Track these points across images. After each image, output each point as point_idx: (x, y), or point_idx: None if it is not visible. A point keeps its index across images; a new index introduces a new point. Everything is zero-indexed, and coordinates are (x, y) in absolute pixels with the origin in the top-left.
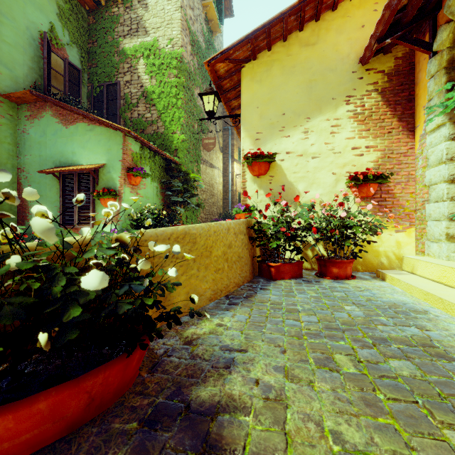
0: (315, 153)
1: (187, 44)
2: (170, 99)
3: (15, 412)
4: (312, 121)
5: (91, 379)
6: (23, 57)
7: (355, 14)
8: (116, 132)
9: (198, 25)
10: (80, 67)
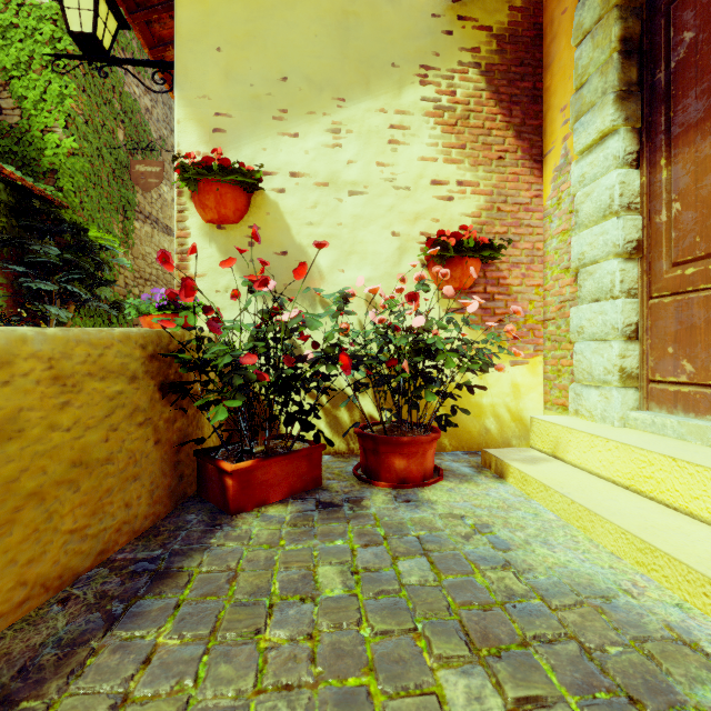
0: (356, 184)
1: None
2: (36, 48)
3: None
4: (350, 109)
5: None
6: None
7: None
8: None
9: None
10: None
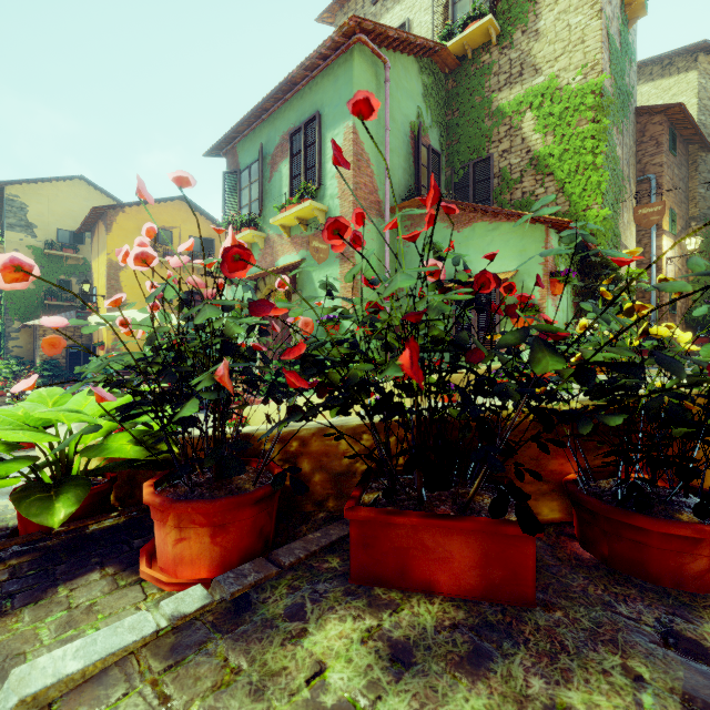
0: None
1: (606, 63)
2: (580, 159)
3: None
4: None
5: None
6: (399, 159)
7: None
8: (533, 226)
9: (614, 24)
10: (439, 150)
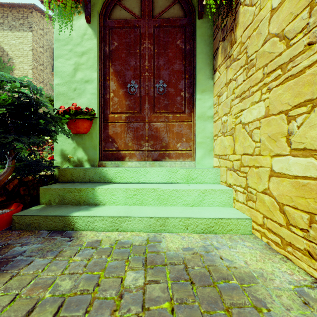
0: None
1: None
2: None
3: None
4: None
5: None
6: None
7: None
8: None
9: (48, 86)
10: None
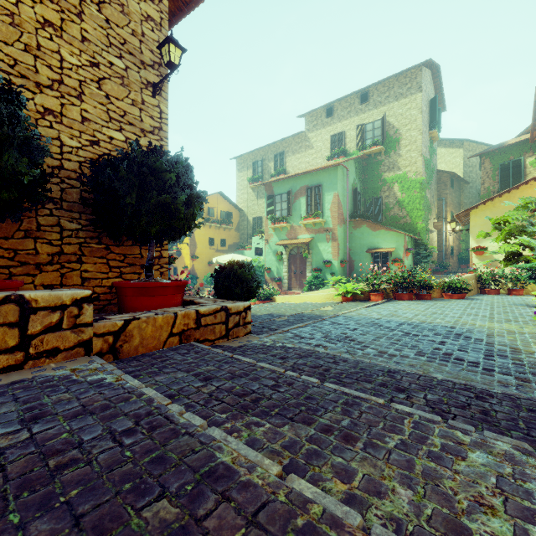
0: None
1: (423, 170)
2: (415, 205)
3: (460, 294)
4: None
5: (464, 294)
6: (349, 200)
7: (528, 191)
8: (401, 234)
9: (427, 150)
10: (360, 191)
